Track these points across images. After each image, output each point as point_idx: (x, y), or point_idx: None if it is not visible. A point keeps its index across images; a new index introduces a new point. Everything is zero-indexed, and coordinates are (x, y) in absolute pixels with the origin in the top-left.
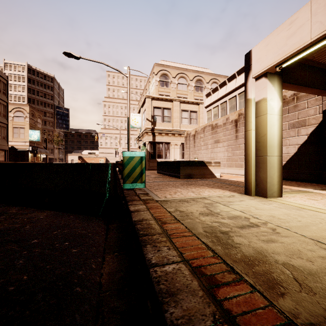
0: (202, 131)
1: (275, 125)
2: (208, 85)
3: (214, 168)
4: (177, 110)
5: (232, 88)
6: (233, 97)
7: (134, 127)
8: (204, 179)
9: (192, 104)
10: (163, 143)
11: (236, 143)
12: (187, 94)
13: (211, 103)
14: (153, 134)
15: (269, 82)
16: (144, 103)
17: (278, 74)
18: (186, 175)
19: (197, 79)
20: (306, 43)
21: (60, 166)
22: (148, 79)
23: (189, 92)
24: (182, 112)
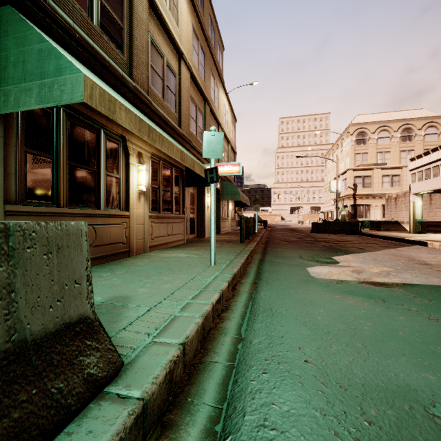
0: (403, 196)
1: (419, 210)
2: (420, 132)
3: (406, 225)
4: (377, 177)
5: (435, 159)
6: (436, 166)
7: (334, 192)
8: (397, 231)
9: (394, 169)
10: (363, 205)
11: (430, 208)
12: (389, 147)
13: (415, 168)
14: (354, 199)
15: (416, 196)
16: (345, 173)
17: (421, 193)
18: (385, 229)
19: (404, 128)
20: (421, 191)
21: (342, 223)
22: (341, 136)
23: (393, 144)
24: (382, 177)
